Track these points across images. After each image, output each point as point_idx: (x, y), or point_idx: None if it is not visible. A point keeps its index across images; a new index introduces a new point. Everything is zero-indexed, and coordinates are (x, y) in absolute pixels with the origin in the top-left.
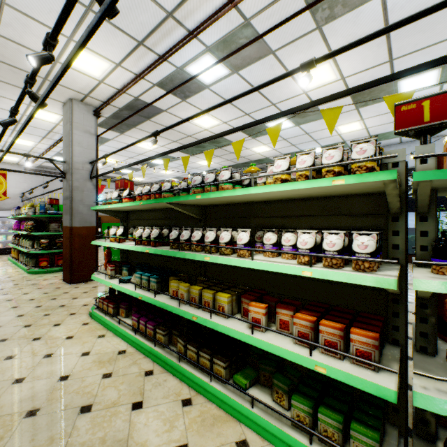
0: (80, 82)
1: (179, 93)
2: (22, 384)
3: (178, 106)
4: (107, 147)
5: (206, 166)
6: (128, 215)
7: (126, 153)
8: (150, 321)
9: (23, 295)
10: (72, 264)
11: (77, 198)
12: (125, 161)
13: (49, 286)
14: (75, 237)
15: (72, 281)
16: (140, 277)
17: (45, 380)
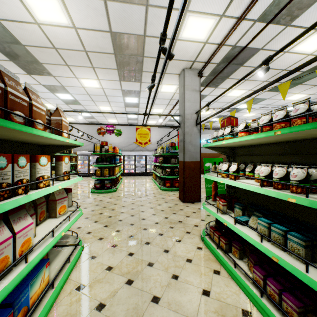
0: (190, 50)
1: (284, 17)
2: (157, 306)
3: (278, 37)
4: (204, 102)
5: (295, 101)
6: (235, 151)
7: (217, 104)
8: (287, 293)
9: (158, 206)
10: (184, 188)
11: (187, 140)
12: (215, 111)
13: (171, 201)
14: (186, 169)
15: (184, 200)
16: (265, 226)
17: (174, 314)
